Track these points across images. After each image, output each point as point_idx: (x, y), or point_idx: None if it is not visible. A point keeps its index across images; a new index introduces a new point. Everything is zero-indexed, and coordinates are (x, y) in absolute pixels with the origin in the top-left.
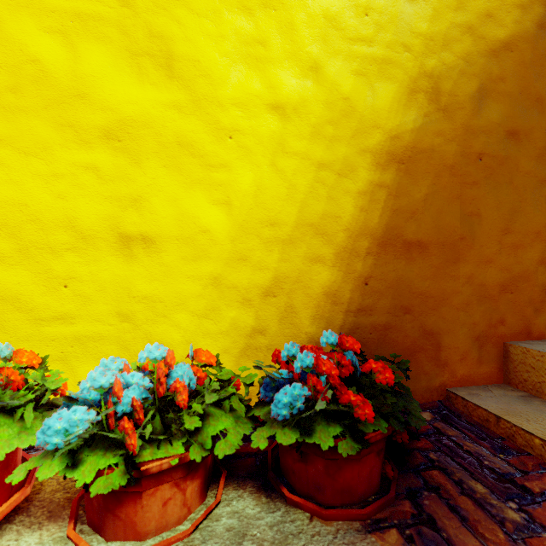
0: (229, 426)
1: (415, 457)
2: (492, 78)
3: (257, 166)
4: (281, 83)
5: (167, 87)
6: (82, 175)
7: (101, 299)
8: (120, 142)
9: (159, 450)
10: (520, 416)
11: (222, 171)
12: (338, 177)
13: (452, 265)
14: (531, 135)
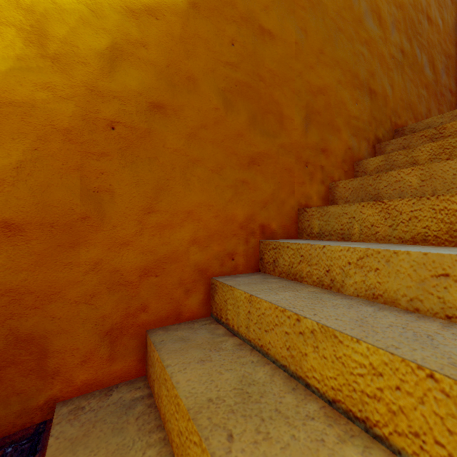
0: None
1: None
2: (130, 39)
3: None
4: None
5: None
6: None
7: None
8: None
9: None
10: (75, 453)
11: None
12: None
13: (68, 251)
14: (182, 112)
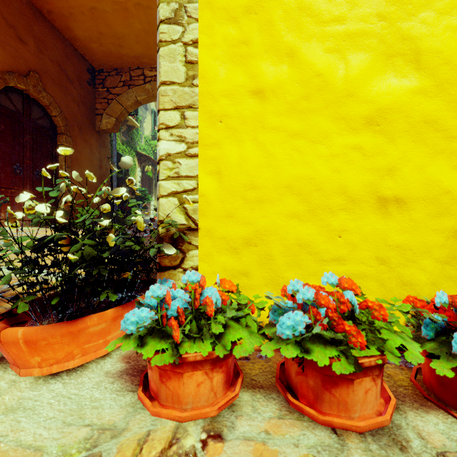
0: None
1: None
2: None
3: None
4: None
5: (415, 78)
6: (351, 154)
7: (364, 247)
8: (378, 126)
9: None
10: None
11: None
12: None
13: None
14: None
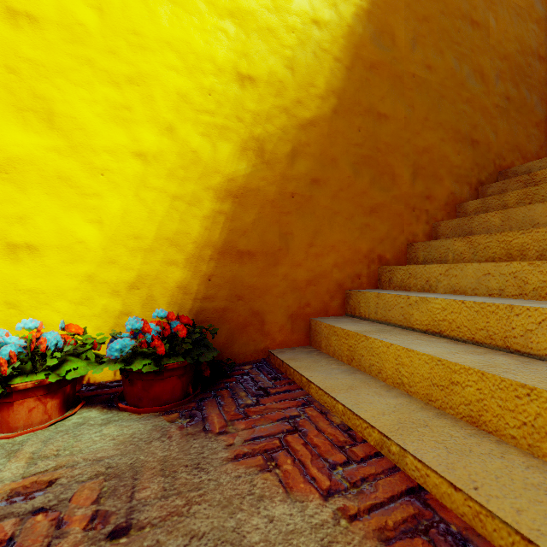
0: (81, 367)
1: (219, 386)
2: (301, 143)
3: (124, 196)
4: (143, 138)
5: (49, 135)
6: None
7: None
8: (8, 174)
9: (27, 379)
10: (295, 360)
11: (95, 199)
12: (188, 205)
13: (273, 267)
14: (328, 182)
